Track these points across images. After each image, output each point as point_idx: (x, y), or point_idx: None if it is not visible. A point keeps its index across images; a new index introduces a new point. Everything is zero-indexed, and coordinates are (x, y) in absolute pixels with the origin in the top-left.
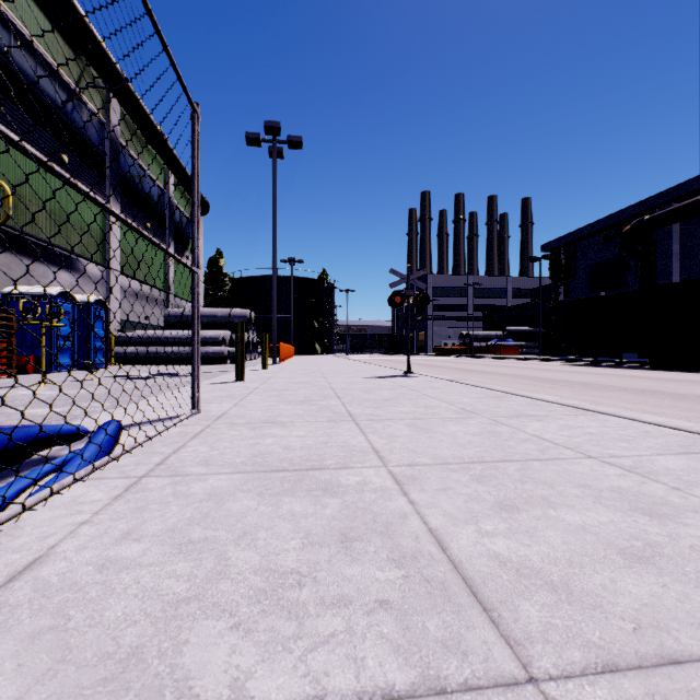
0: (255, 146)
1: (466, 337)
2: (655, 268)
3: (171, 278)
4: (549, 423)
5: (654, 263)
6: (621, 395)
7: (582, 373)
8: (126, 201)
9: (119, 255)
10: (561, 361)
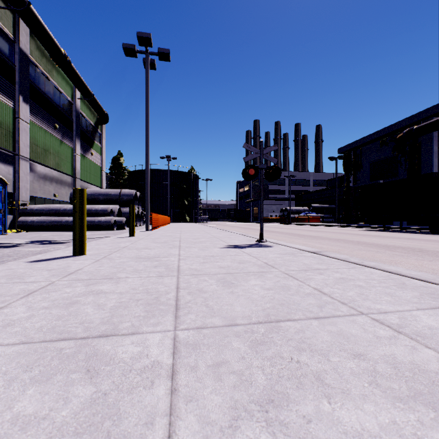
0: (132, 56)
1: (285, 211)
2: (420, 163)
3: (77, 167)
4: None
5: (419, 159)
6: None
7: (390, 237)
8: (36, 105)
9: (29, 145)
10: (355, 227)
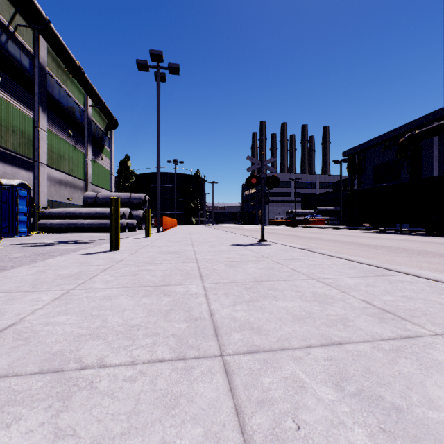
0: (144, 70)
1: (290, 213)
2: (421, 166)
3: (89, 171)
4: None
5: (421, 163)
6: None
7: (385, 239)
8: (52, 114)
9: (46, 153)
10: (358, 229)
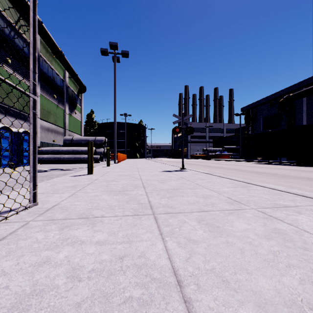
0: (105, 55)
1: (205, 150)
2: (295, 118)
3: (67, 122)
4: (312, 217)
5: (294, 116)
6: (300, 181)
7: (266, 168)
8: (43, 84)
9: (39, 110)
10: (251, 161)
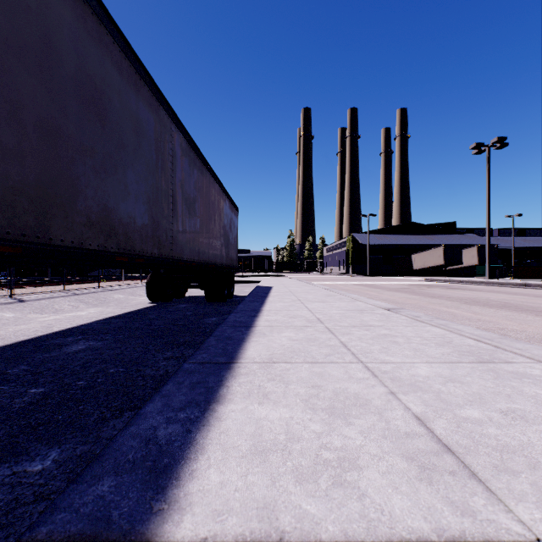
0: None
1: None
2: None
3: None
4: None
5: None
6: None
7: None
8: None
9: None
10: None
